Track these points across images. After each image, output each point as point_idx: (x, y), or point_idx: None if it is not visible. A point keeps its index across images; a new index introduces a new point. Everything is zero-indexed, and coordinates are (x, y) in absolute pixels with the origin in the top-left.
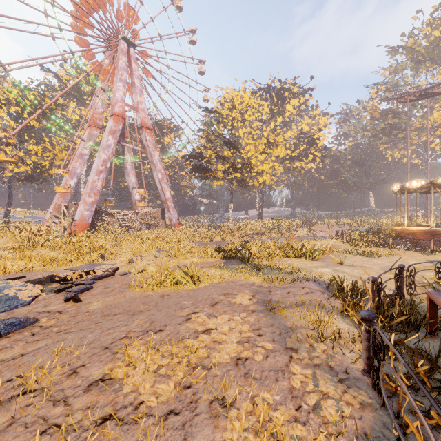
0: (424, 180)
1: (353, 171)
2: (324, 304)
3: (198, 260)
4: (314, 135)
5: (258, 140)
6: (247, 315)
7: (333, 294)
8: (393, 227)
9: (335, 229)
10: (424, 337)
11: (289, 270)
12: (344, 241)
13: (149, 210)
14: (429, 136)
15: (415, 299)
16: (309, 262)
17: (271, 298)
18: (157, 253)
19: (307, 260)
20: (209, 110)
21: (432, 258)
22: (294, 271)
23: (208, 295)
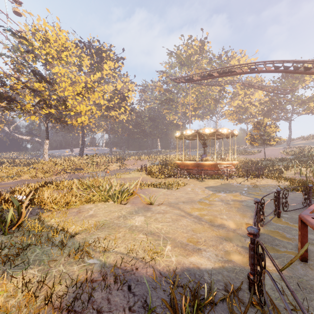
0: (193, 130)
1: (149, 124)
2: None
3: None
4: (125, 93)
5: (77, 84)
6: None
7: None
8: (176, 161)
9: (139, 163)
10: None
11: (82, 238)
12: (147, 173)
13: None
14: (186, 109)
15: None
16: (118, 208)
17: None
18: None
19: (116, 204)
20: (14, 33)
21: (206, 185)
22: (89, 244)
23: None
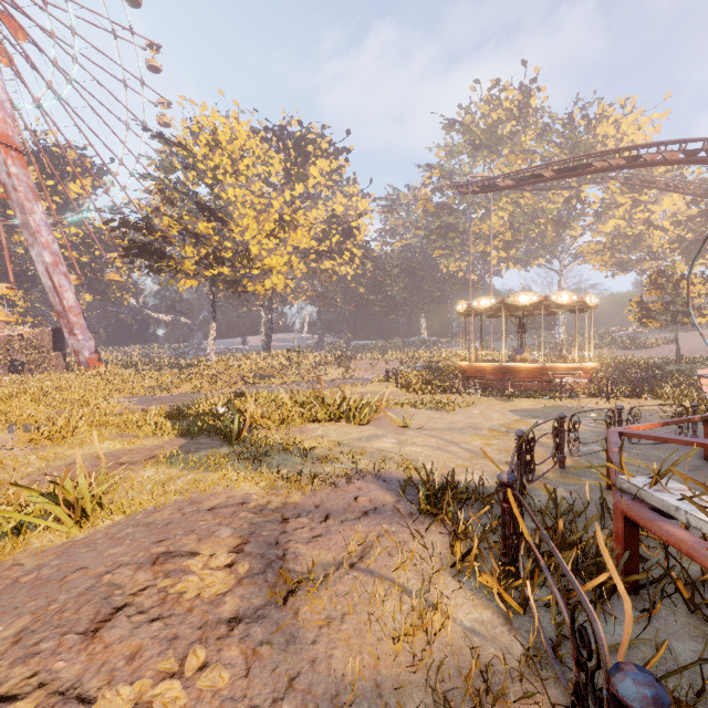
0: (494, 298)
1: (402, 284)
2: (413, 552)
3: (118, 444)
4: (352, 222)
5: (264, 215)
6: (212, 648)
7: (417, 506)
8: (458, 363)
9: (382, 367)
10: (647, 623)
11: (321, 451)
12: (399, 386)
13: (18, 331)
14: (487, 246)
15: (533, 487)
16: (356, 429)
17: (286, 547)
18: (2, 435)
19: (351, 425)
20: (167, 139)
21: (513, 407)
22: (333, 455)
23: (98, 576)
